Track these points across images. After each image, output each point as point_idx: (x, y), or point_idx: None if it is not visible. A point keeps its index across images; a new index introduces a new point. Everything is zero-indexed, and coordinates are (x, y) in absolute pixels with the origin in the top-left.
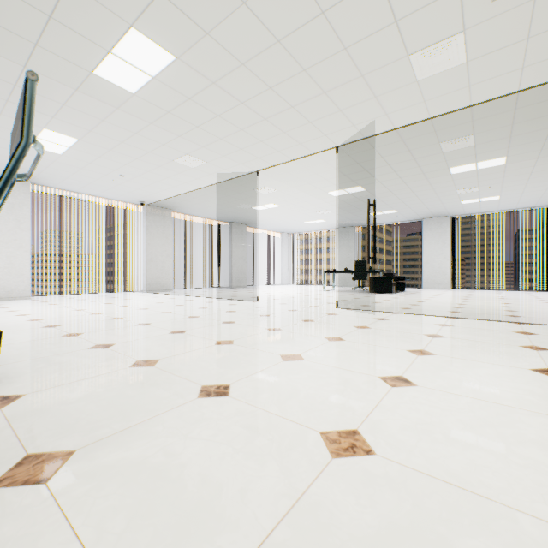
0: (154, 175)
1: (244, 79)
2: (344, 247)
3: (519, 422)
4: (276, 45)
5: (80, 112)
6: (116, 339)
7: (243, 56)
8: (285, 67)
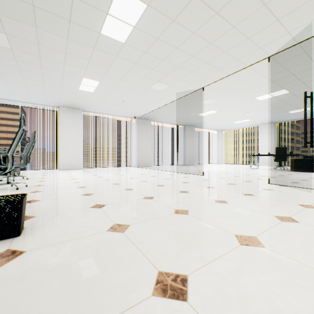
0: (140, 99)
1: (195, 10)
2: (265, 137)
3: None
4: None
5: (98, 63)
6: (109, 200)
7: None
8: None
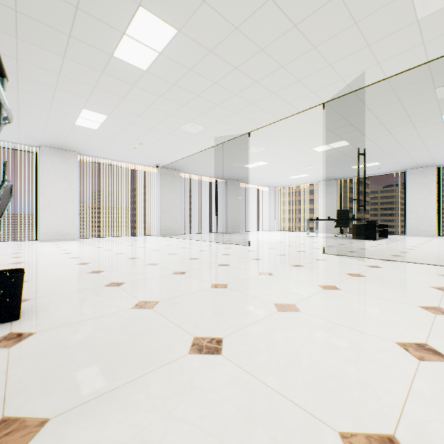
0: (165, 142)
1: (237, 43)
2: (326, 197)
3: None
4: (268, 3)
5: (107, 92)
6: (128, 278)
7: (237, 19)
8: (276, 25)
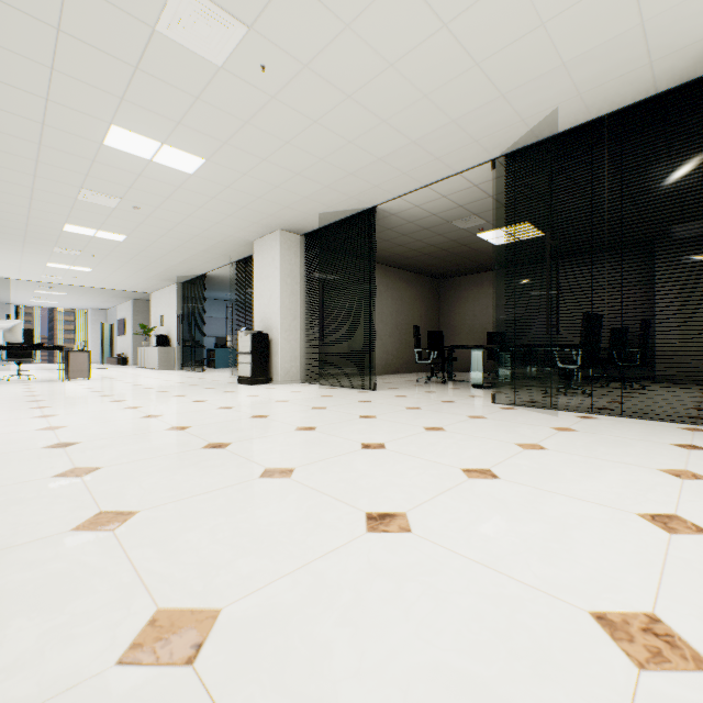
0: None
1: None
2: None
3: None
4: None
5: None
6: None
7: None
8: None
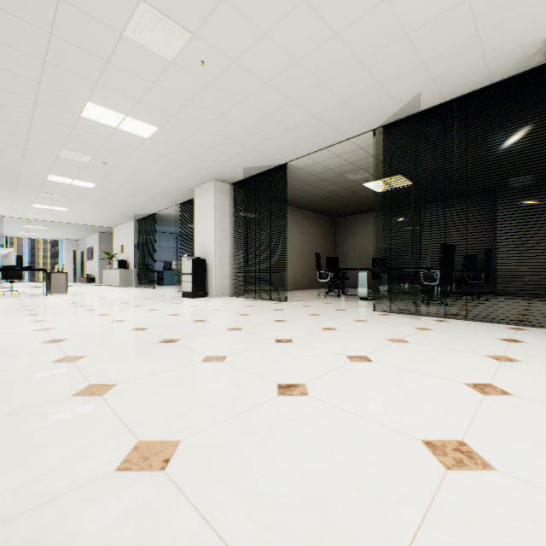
0: None
1: None
2: None
3: None
4: None
5: None
6: None
7: None
8: None
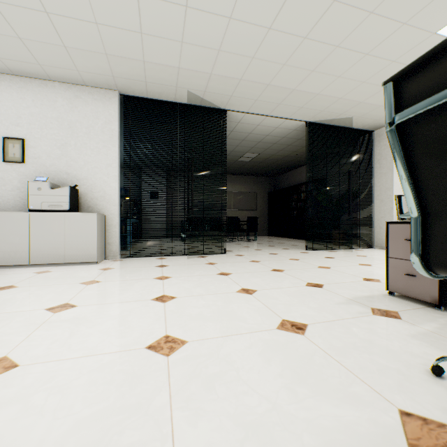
0: None
1: None
2: None
3: (76, 316)
4: None
5: None
6: None
7: None
8: None
